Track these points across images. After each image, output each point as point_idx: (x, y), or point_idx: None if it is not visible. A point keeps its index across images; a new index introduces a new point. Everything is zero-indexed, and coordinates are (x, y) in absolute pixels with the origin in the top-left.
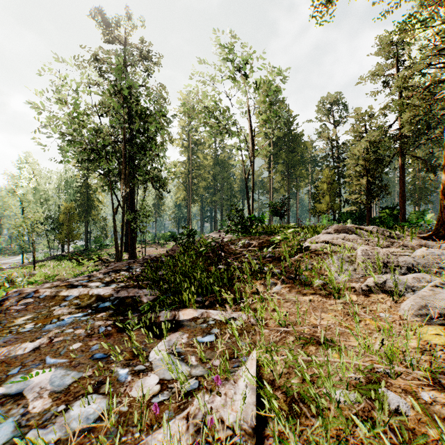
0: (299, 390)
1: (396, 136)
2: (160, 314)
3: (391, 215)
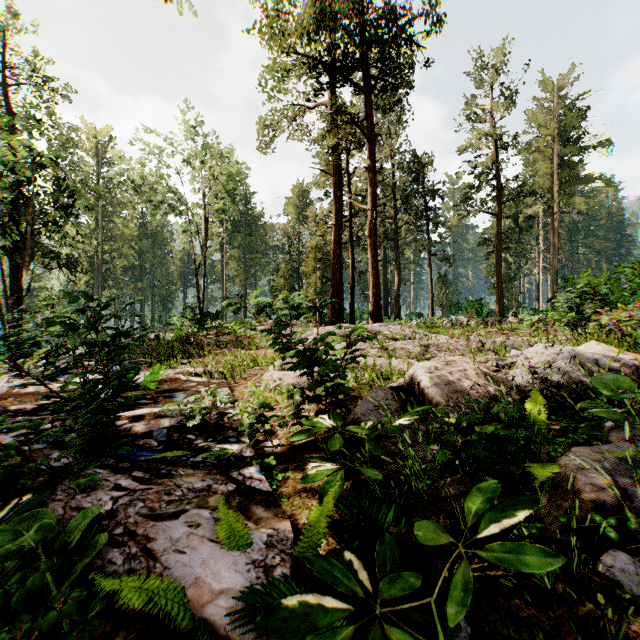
0: (234, 365)
1: None
2: (169, 362)
3: None
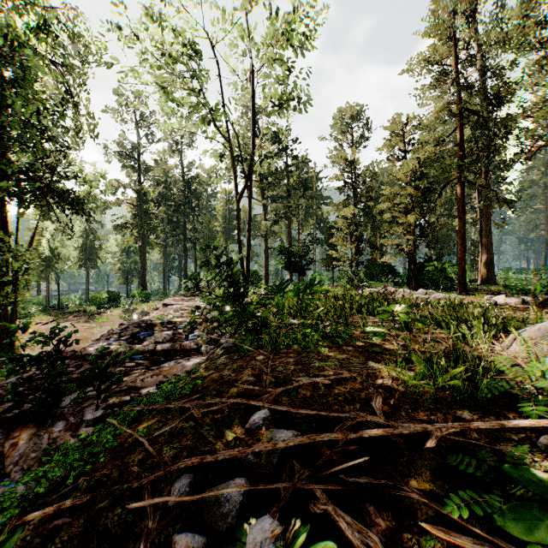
0: None
1: (460, 153)
2: None
3: (440, 269)
